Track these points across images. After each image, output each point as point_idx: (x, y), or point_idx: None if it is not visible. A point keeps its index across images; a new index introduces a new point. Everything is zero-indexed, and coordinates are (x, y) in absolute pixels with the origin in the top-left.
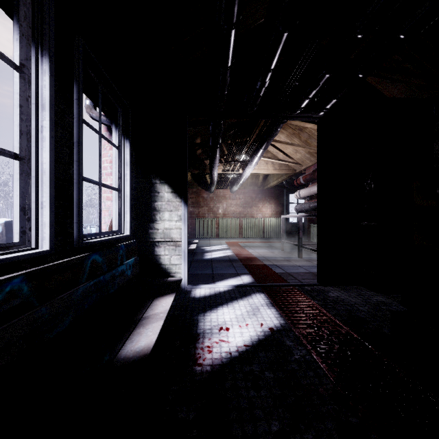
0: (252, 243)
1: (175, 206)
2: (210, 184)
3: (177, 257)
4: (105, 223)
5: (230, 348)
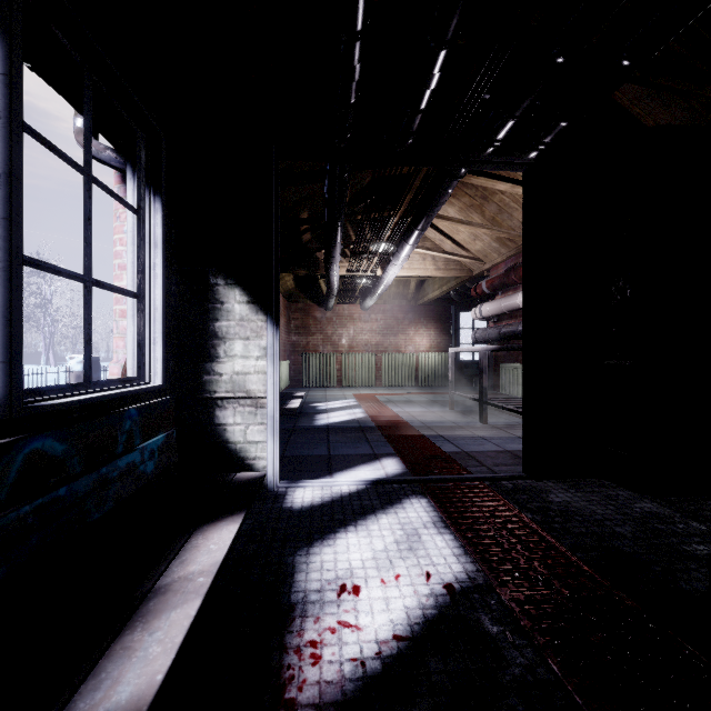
0: (399, 395)
1: (256, 329)
2: (327, 295)
3: (259, 428)
4: (117, 363)
5: (363, 648)
